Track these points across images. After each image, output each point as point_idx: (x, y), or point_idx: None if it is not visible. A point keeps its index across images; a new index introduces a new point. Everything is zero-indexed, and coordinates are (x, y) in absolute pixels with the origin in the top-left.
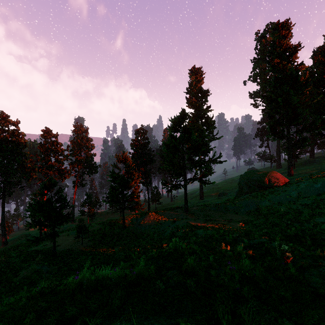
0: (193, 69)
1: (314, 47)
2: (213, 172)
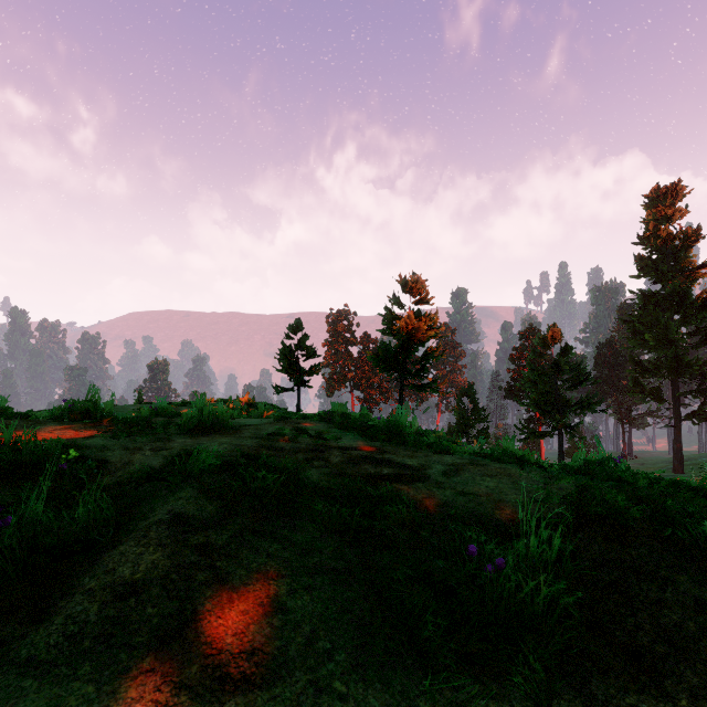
0: (652, 194)
1: None
2: None
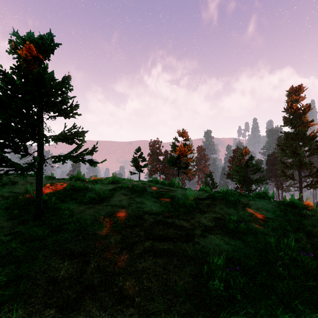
0: (290, 90)
1: None
2: None
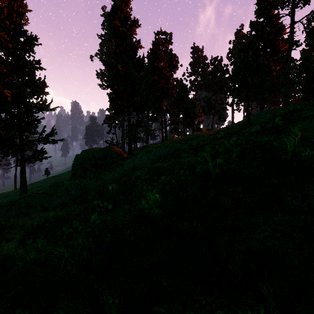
0: None
1: (148, 49)
2: (46, 157)
